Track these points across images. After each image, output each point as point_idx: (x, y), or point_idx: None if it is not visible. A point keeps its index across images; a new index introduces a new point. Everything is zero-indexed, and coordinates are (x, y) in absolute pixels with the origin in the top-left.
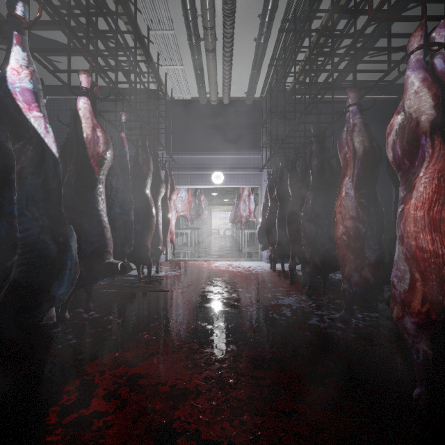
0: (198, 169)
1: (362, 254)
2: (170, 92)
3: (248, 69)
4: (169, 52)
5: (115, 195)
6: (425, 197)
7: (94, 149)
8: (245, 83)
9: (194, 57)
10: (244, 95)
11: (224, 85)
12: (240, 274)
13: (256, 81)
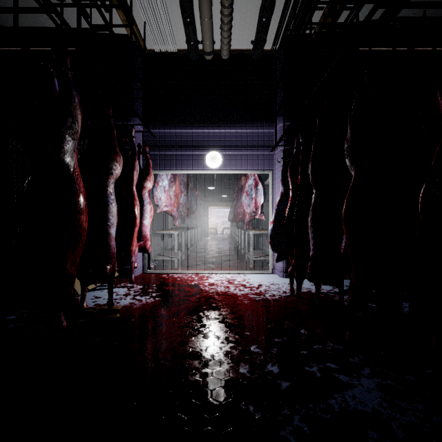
0: (187, 148)
1: None
2: (147, 41)
3: None
4: None
5: None
6: None
7: None
8: (253, 22)
9: None
10: (250, 46)
11: (222, 22)
12: (247, 301)
13: (269, 11)
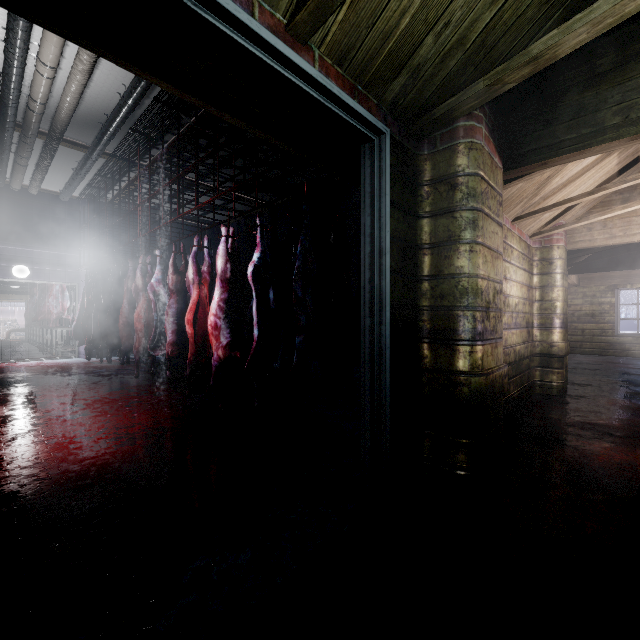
0: None
1: (133, 334)
2: None
3: (65, 179)
4: None
5: None
6: (141, 312)
7: None
8: (61, 184)
9: (0, 162)
10: (58, 191)
11: (33, 183)
12: (56, 366)
13: (73, 191)
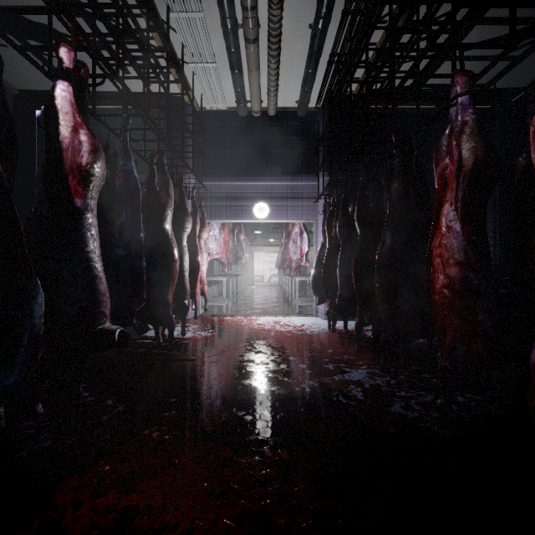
0: (236, 199)
1: (477, 316)
2: (199, 101)
3: (301, 68)
4: (197, 44)
5: (116, 230)
6: None
7: (73, 157)
8: (297, 87)
9: (230, 50)
10: (295, 105)
11: (269, 91)
12: (290, 335)
13: (310, 84)
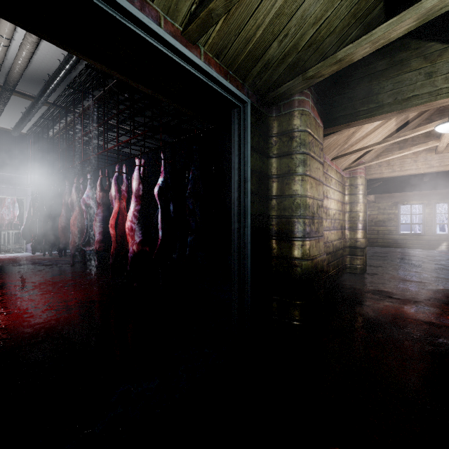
0: None
1: (69, 235)
2: None
3: (15, 119)
4: None
5: None
6: (75, 219)
7: None
8: (12, 124)
9: None
10: (10, 128)
11: None
12: (8, 258)
13: (22, 128)
